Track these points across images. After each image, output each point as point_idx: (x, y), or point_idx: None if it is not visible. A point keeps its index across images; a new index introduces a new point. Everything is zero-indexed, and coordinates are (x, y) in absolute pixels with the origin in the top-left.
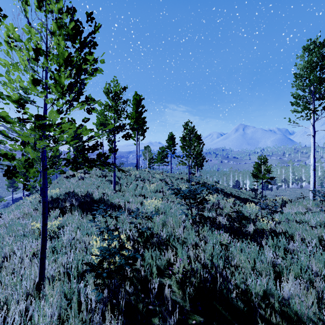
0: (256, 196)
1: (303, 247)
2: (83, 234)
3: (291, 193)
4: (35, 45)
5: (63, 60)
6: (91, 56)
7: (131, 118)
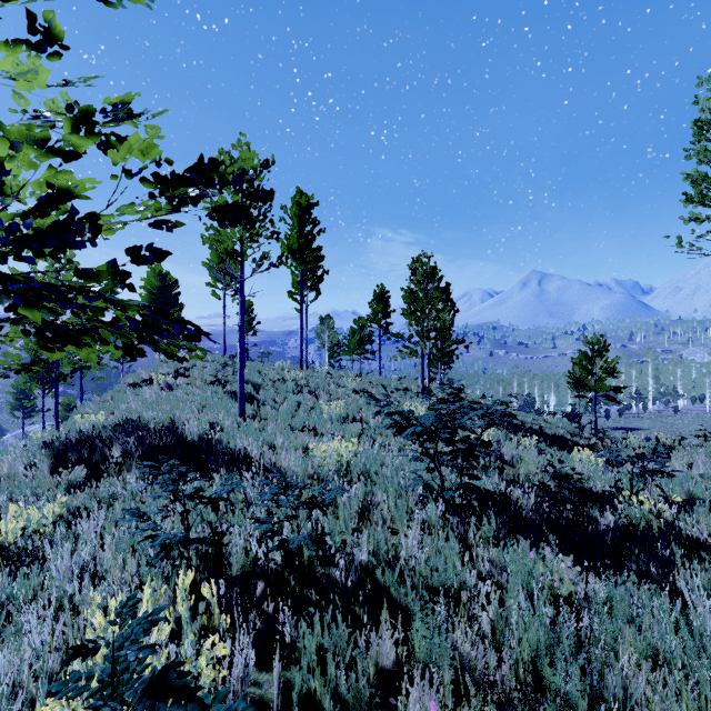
0: (581, 432)
1: None
2: (120, 550)
3: (652, 424)
4: None
5: None
6: None
7: (287, 248)
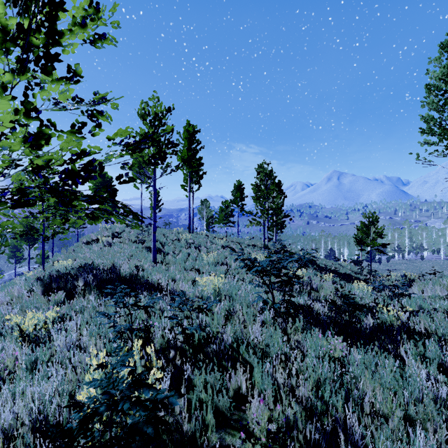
0: (362, 271)
1: None
2: (92, 336)
3: (407, 267)
4: None
5: None
6: None
7: (181, 158)
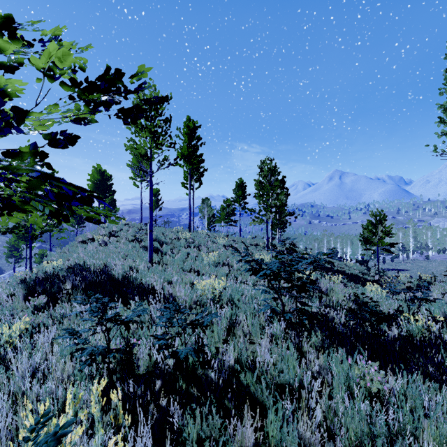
0: (369, 272)
1: None
2: (62, 356)
3: (412, 267)
4: None
5: None
6: None
7: (181, 154)
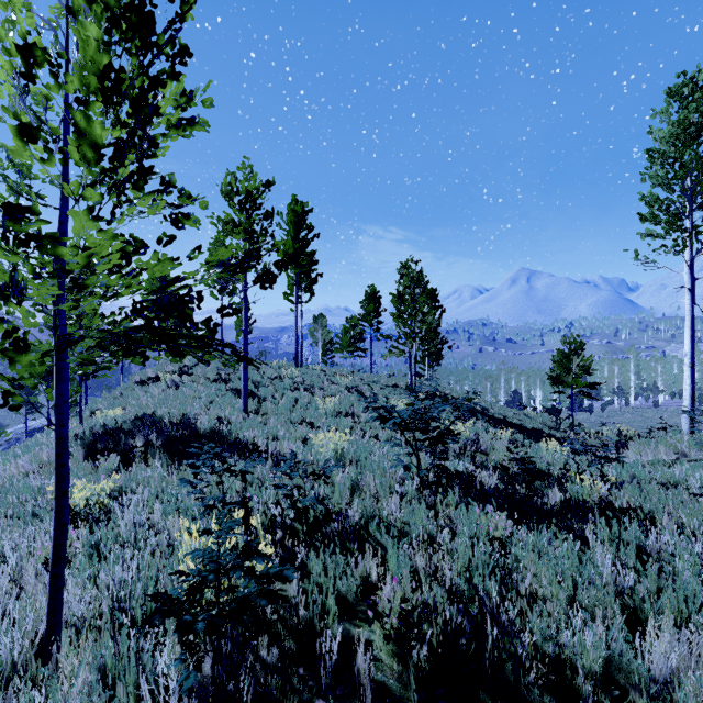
0: (559, 425)
1: (683, 545)
2: (167, 513)
3: (633, 419)
4: (22, 37)
5: (96, 76)
6: (177, 81)
7: (283, 252)
